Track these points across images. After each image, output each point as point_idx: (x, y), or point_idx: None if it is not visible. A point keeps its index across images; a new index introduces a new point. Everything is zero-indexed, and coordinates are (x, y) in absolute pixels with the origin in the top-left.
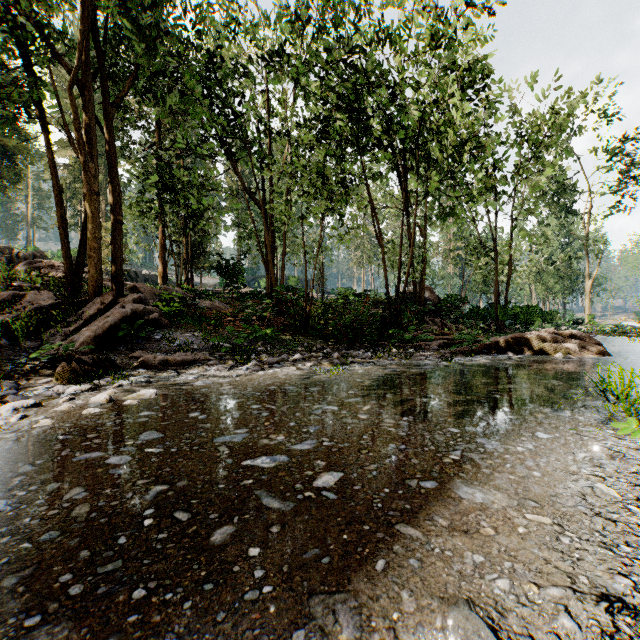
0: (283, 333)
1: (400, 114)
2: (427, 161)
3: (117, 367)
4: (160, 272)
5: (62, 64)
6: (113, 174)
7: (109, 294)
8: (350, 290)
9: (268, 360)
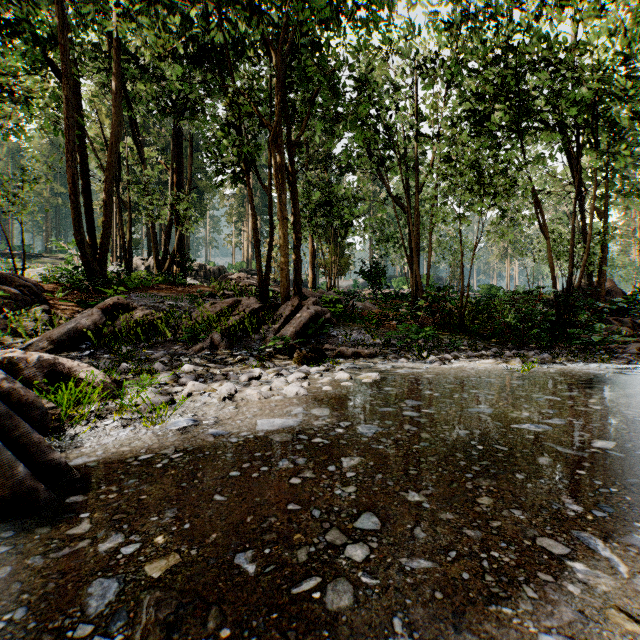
0: (438, 332)
1: (577, 87)
2: (610, 130)
3: (325, 356)
4: (310, 278)
5: (264, 122)
6: (295, 201)
7: (295, 298)
8: (520, 288)
9: (444, 356)
